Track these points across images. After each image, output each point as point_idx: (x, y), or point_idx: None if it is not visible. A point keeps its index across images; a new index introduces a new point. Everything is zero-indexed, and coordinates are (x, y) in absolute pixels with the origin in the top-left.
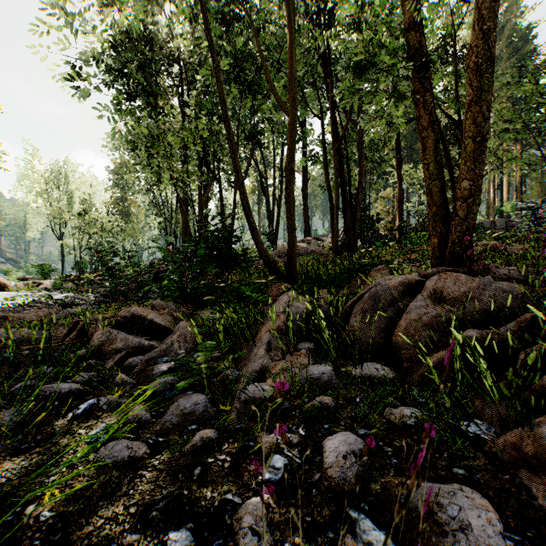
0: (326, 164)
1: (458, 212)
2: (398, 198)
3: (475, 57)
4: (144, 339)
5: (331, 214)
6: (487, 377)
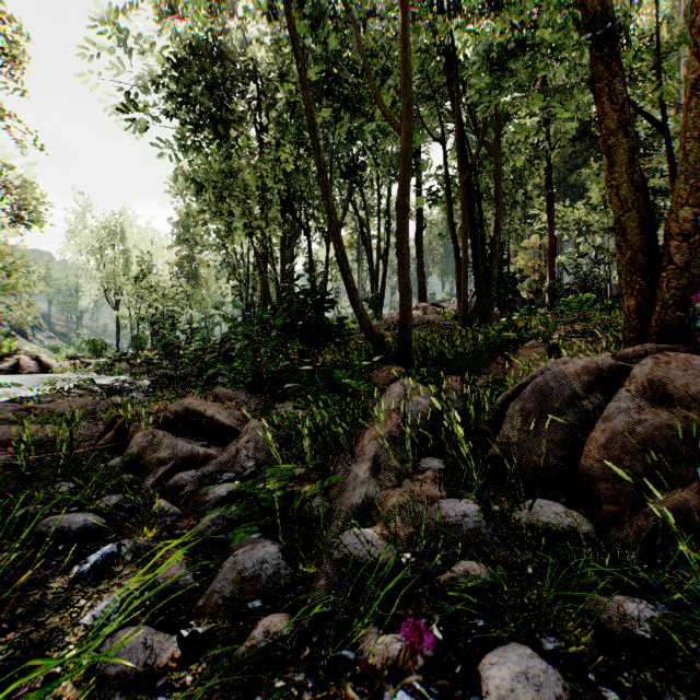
0: (450, 203)
1: (672, 258)
2: (549, 248)
3: None
4: (199, 446)
5: (457, 271)
6: None
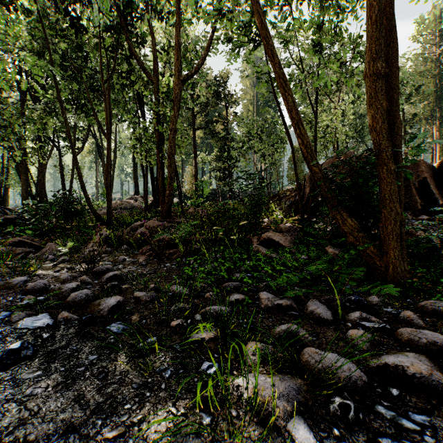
0: (141, 154)
1: (166, 201)
2: (195, 174)
3: (168, 153)
4: (32, 249)
5: (144, 185)
6: (144, 243)
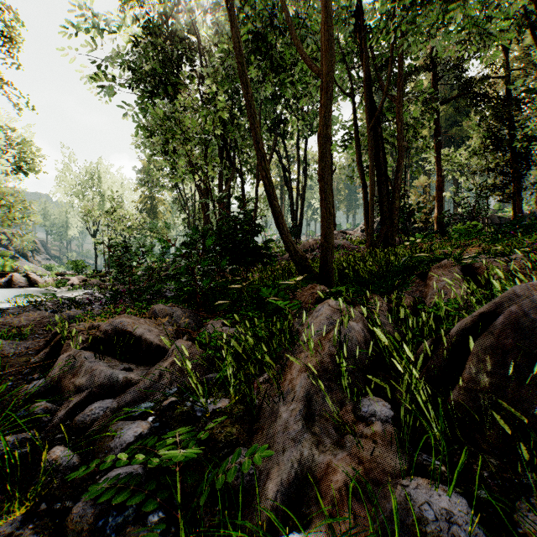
0: (358, 146)
1: None
2: (437, 186)
3: None
4: (120, 370)
5: (365, 203)
6: None
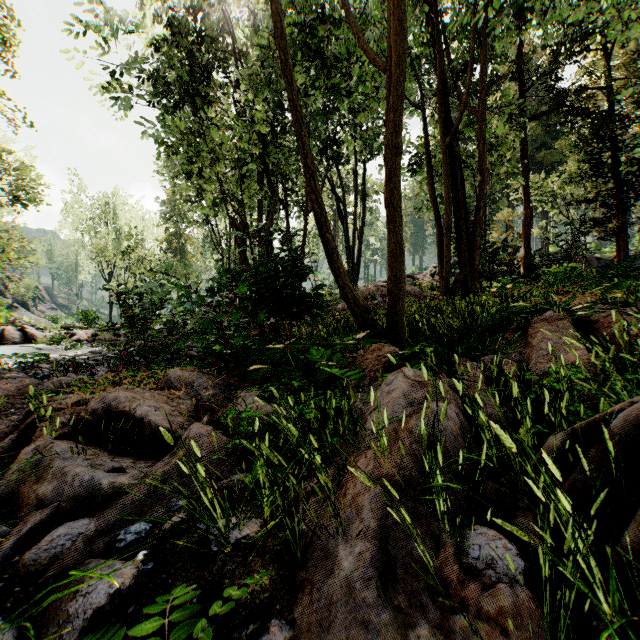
0: (430, 170)
1: None
2: (524, 220)
3: None
4: (106, 471)
5: (438, 239)
6: None
